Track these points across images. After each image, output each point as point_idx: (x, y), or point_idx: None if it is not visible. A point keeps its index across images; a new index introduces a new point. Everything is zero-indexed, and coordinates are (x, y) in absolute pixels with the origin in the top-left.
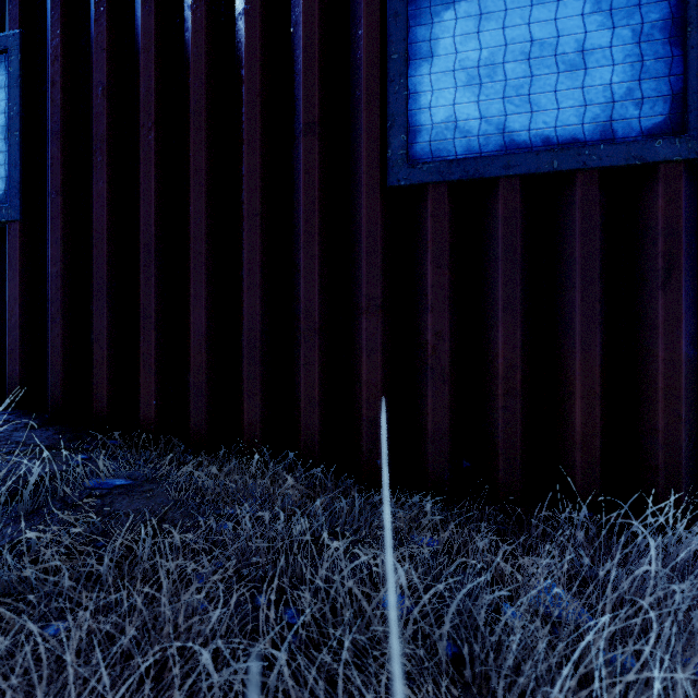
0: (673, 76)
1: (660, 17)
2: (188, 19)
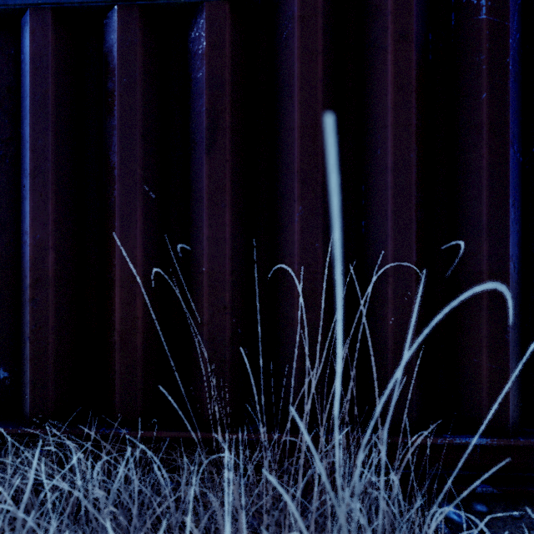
0: None
1: None
2: None
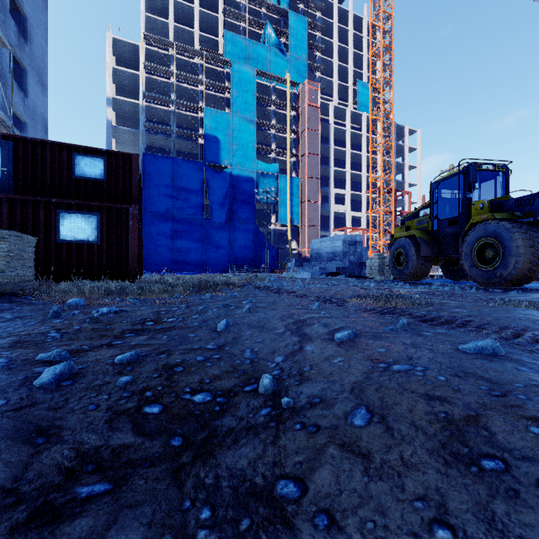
0: (96, 234)
1: (94, 227)
2: (17, 210)
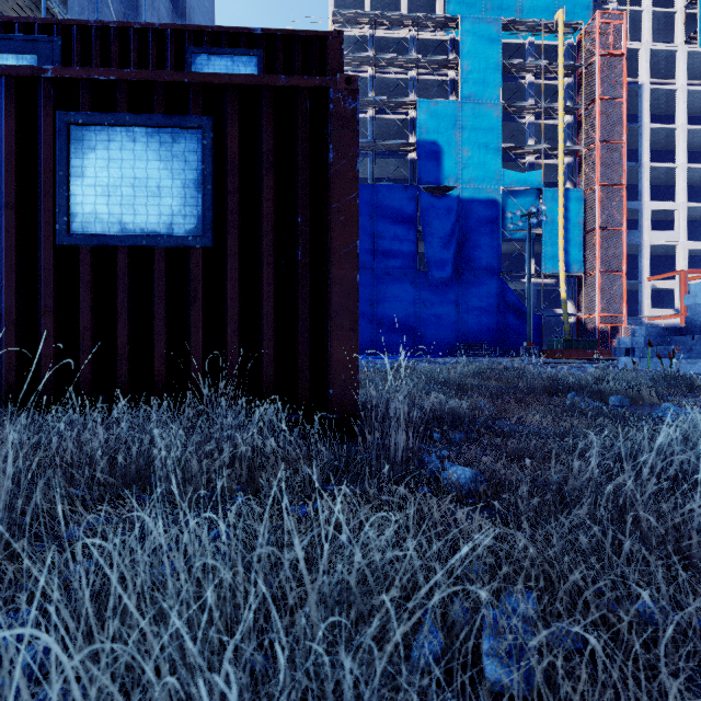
0: (199, 207)
1: (193, 178)
2: None
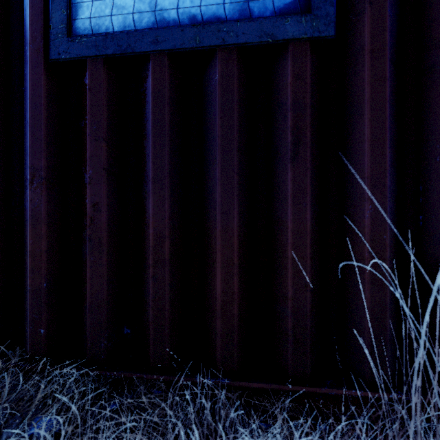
0: None
1: None
2: None
